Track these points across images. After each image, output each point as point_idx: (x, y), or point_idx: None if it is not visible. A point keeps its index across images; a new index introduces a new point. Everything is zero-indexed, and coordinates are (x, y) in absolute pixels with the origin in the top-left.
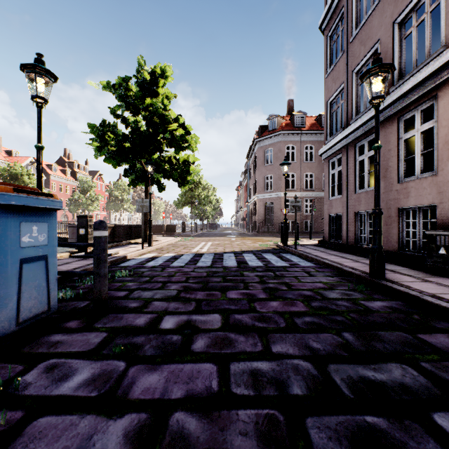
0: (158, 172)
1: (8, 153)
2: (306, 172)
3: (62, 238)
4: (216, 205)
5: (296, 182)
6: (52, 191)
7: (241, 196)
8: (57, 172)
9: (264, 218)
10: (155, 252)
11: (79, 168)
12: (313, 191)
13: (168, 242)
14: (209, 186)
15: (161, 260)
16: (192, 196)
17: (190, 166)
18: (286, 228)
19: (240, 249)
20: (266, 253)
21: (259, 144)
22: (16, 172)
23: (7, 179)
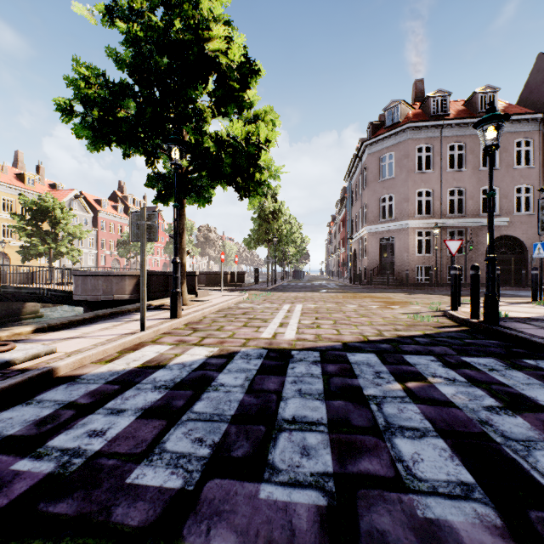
0: (193, 164)
1: (52, 186)
2: (450, 187)
3: (70, 293)
4: (301, 246)
5: (433, 203)
6: (101, 232)
7: (335, 234)
8: (108, 208)
9: (378, 262)
10: (172, 337)
11: (134, 203)
12: (464, 218)
13: (219, 305)
14: (292, 219)
15: (139, 399)
16: (269, 230)
17: (260, 154)
18: (494, 280)
19: (376, 330)
20: (477, 357)
21: (371, 149)
22: (47, 206)
23: (36, 215)
